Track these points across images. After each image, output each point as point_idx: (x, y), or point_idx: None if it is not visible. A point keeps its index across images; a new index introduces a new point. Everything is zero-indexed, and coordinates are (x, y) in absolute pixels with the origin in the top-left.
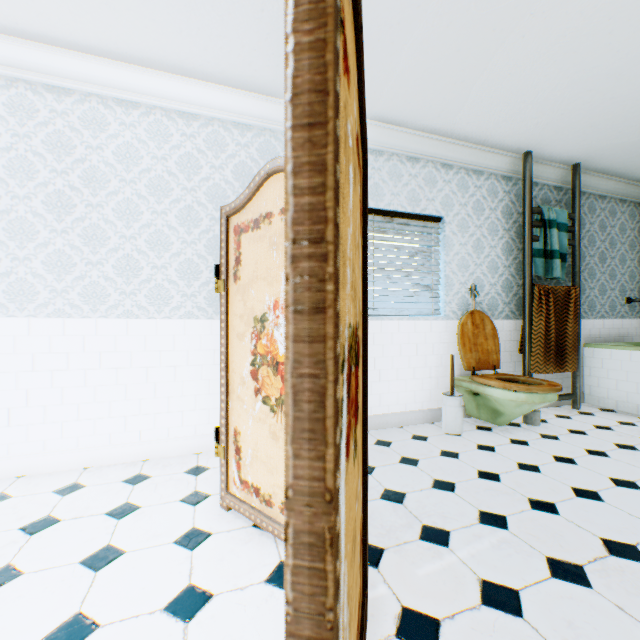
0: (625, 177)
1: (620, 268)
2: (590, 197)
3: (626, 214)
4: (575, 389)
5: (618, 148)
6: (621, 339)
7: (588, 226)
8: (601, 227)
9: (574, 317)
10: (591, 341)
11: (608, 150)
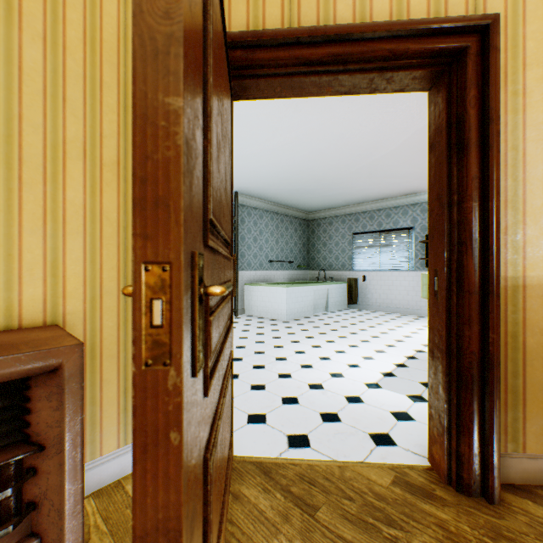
0: (265, 200)
1: (266, 245)
2: (249, 208)
3: (269, 218)
4: (236, 306)
5: (249, 188)
6: (267, 281)
7: (248, 223)
8: (255, 224)
9: (234, 270)
10: (249, 282)
11: (246, 188)
